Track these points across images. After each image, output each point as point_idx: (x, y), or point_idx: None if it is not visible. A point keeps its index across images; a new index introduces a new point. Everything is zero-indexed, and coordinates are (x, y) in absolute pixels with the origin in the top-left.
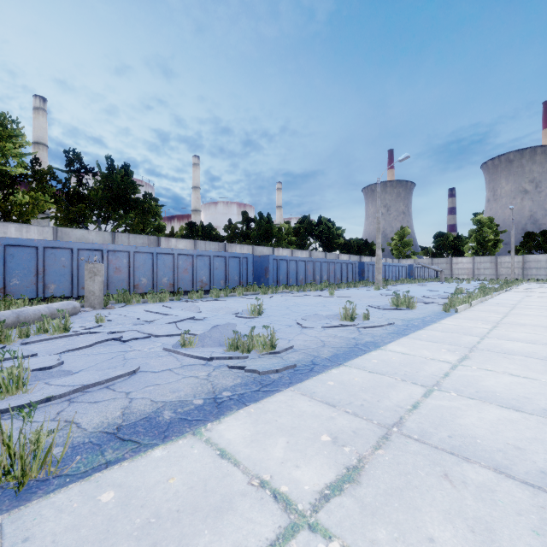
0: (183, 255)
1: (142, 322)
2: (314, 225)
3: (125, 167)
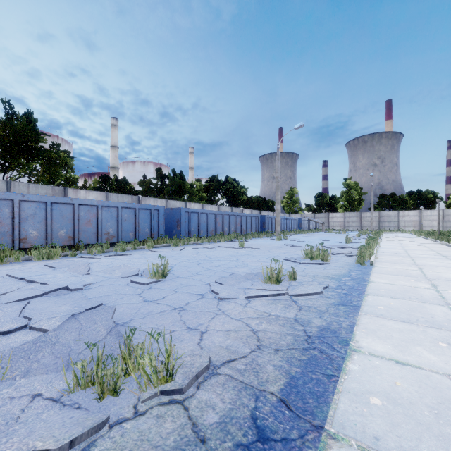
0: (85, 206)
1: None
2: (221, 183)
3: (27, 114)
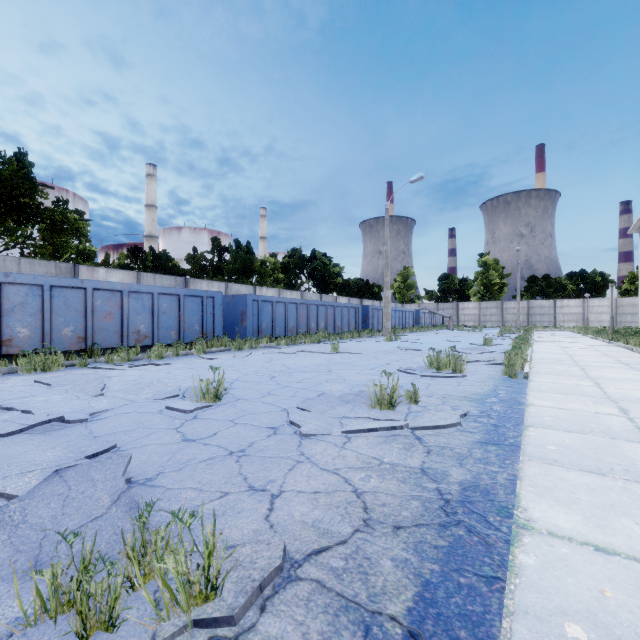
0: (103, 291)
1: None
2: (306, 260)
3: (19, 156)
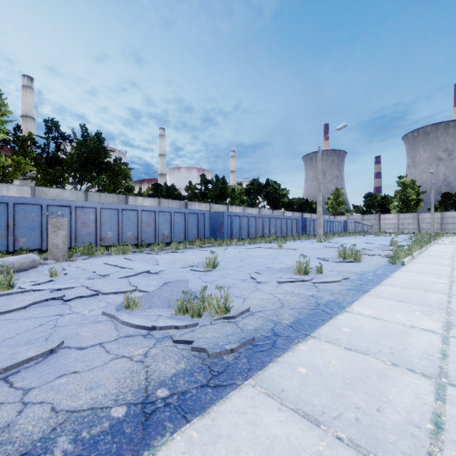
0: (146, 212)
1: (96, 276)
2: (262, 186)
3: (97, 135)
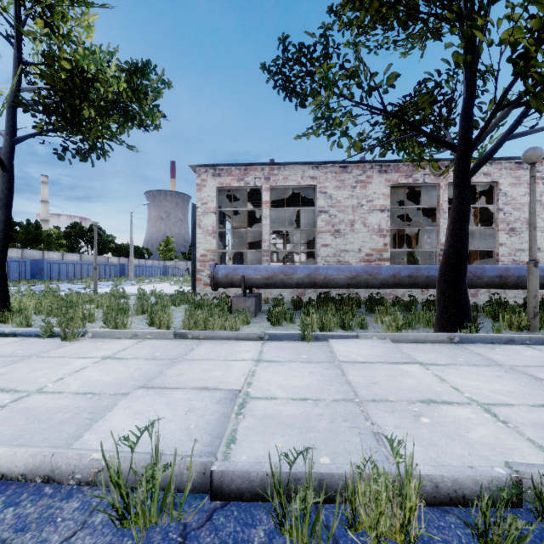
0: None
1: None
2: (85, 231)
3: None
